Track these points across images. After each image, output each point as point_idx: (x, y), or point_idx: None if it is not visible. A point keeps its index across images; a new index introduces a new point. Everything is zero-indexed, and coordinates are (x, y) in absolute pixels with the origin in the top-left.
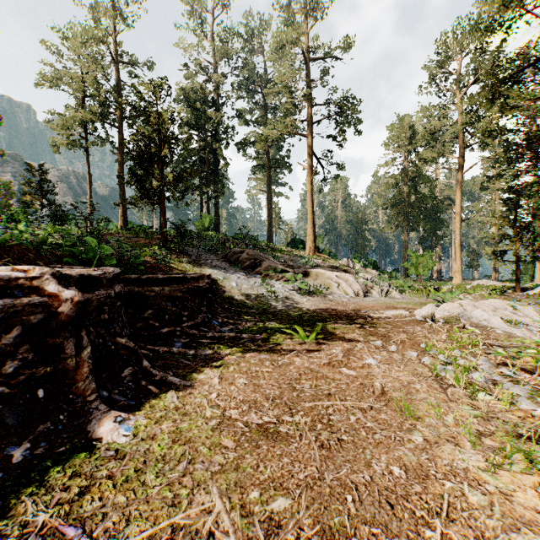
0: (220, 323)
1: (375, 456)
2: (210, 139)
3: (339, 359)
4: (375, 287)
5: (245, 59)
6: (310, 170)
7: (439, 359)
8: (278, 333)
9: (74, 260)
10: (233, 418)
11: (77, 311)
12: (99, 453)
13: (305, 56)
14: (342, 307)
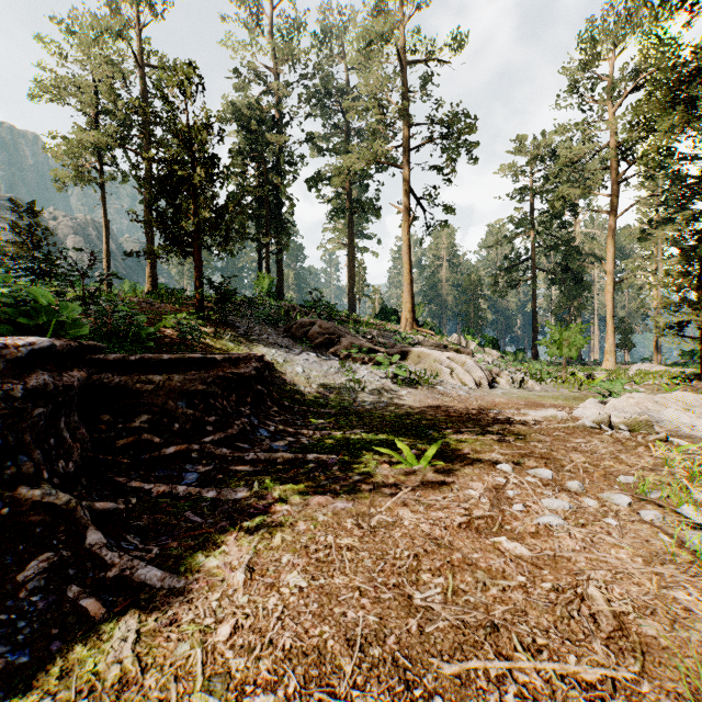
0: (272, 433)
1: None
2: (271, 174)
3: (487, 513)
4: (502, 374)
5: (319, 64)
6: (406, 213)
7: None
8: (367, 452)
9: (13, 328)
10: None
11: None
12: None
13: (400, 57)
14: (460, 404)
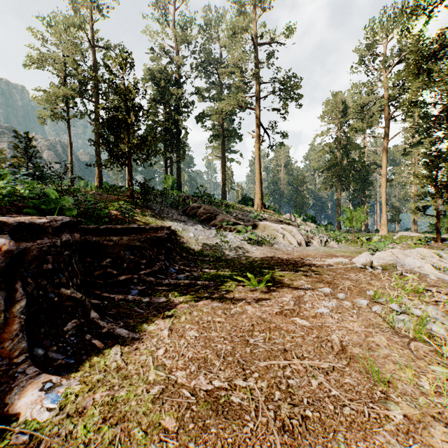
0: (177, 270)
1: (351, 444)
2: (173, 113)
3: (291, 307)
4: (315, 237)
5: (203, 44)
6: (257, 138)
7: (395, 310)
8: (231, 280)
9: (36, 211)
10: (179, 383)
11: (8, 262)
12: (9, 437)
13: (254, 41)
14: (287, 255)
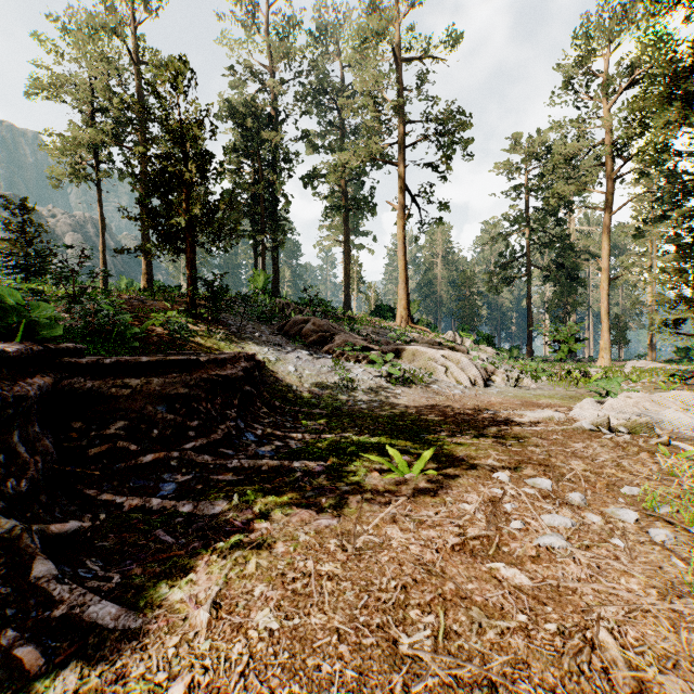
0: (259, 437)
1: None
2: (267, 171)
3: (482, 532)
4: (497, 372)
5: (314, 61)
6: (401, 210)
7: None
8: (357, 459)
9: None
10: None
11: None
12: None
13: (396, 54)
14: (454, 404)
